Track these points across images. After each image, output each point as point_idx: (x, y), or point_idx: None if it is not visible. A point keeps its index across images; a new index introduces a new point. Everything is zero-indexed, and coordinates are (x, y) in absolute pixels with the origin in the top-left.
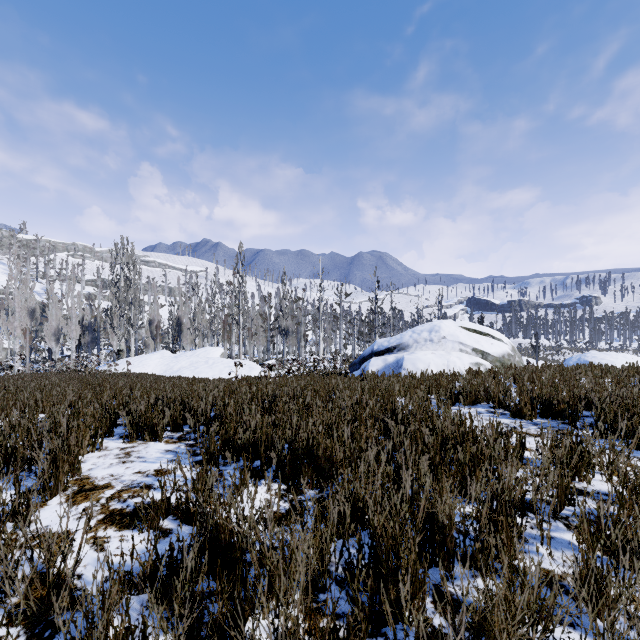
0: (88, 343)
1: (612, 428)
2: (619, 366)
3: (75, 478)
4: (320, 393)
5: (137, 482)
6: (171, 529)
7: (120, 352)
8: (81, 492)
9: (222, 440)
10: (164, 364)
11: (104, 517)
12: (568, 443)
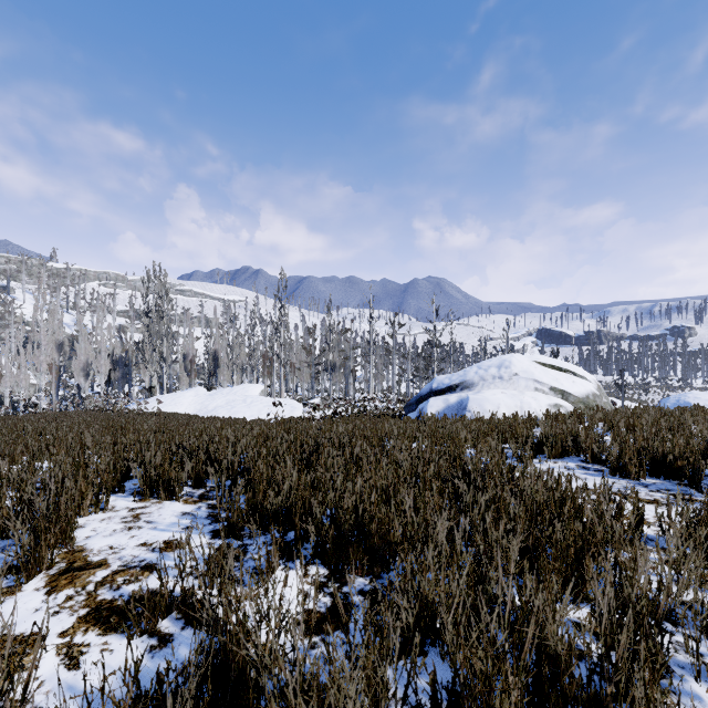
0: (118, 379)
1: None
2: None
3: (67, 550)
4: (371, 441)
5: (139, 559)
6: (172, 634)
7: (152, 389)
8: (68, 572)
9: (248, 504)
10: (198, 402)
11: (87, 613)
12: None
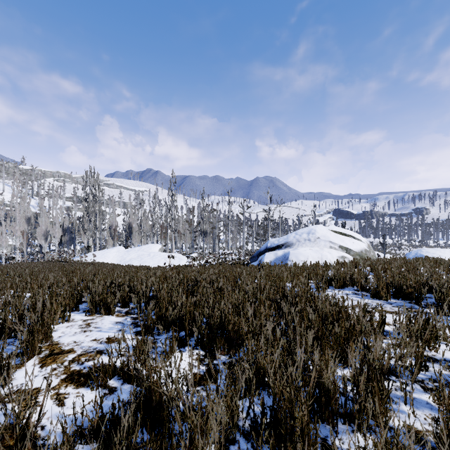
0: (67, 241)
1: (449, 307)
2: (446, 259)
3: (48, 344)
4: (229, 279)
5: (93, 348)
6: (116, 387)
7: (89, 247)
8: (51, 355)
9: (157, 316)
10: (119, 256)
11: (66, 377)
12: (421, 321)
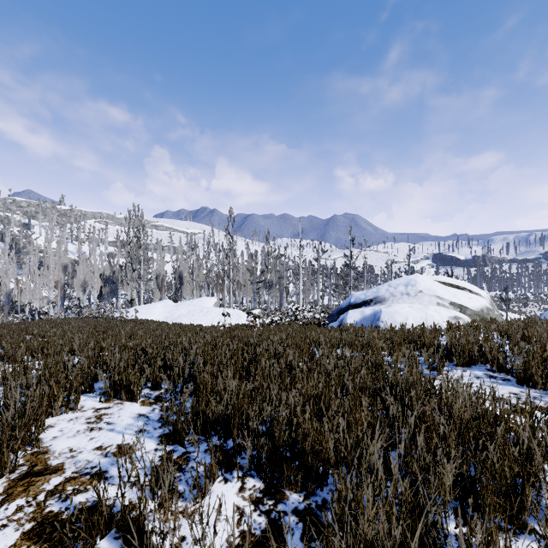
0: (108, 293)
1: None
2: None
3: (33, 451)
4: (302, 348)
5: (91, 465)
6: None
7: (132, 301)
8: (26, 477)
9: (193, 412)
10: (166, 312)
11: (32, 527)
12: None
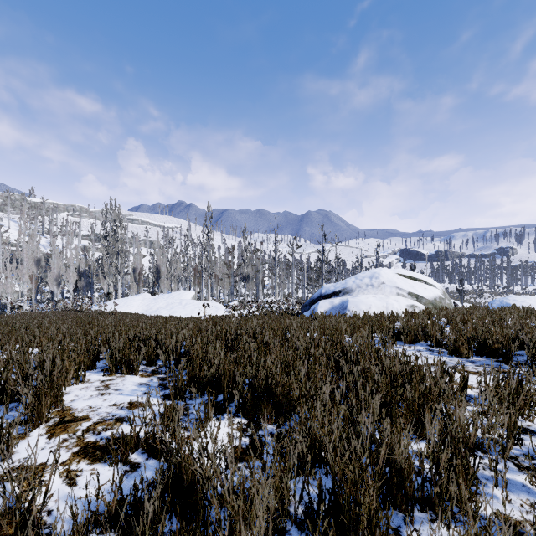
0: (83, 287)
1: None
2: None
3: (58, 409)
4: (276, 332)
5: (112, 414)
6: (139, 463)
7: (109, 294)
8: (61, 424)
9: (189, 376)
10: (145, 305)
11: (78, 450)
12: (513, 384)
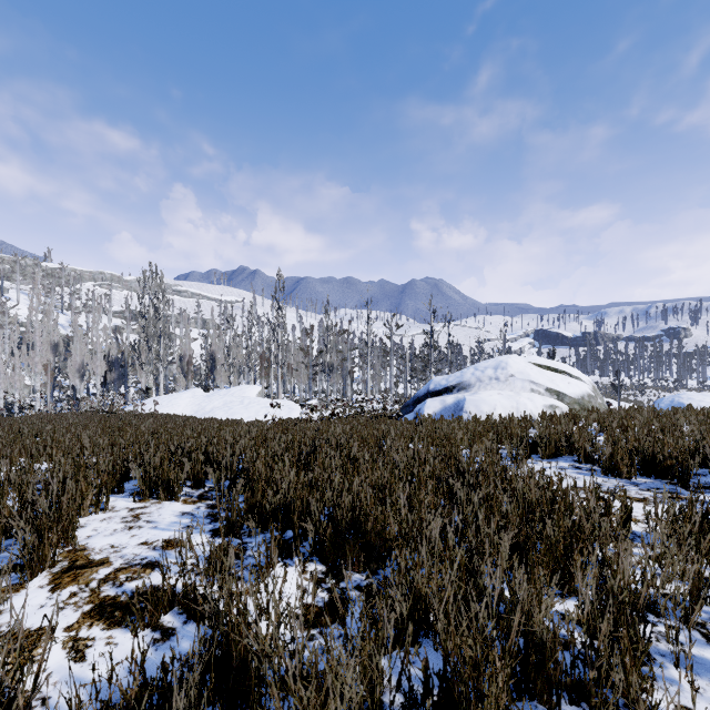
0: (114, 380)
1: None
2: None
3: (68, 549)
4: (368, 441)
5: (140, 557)
6: (174, 628)
7: (148, 390)
8: (70, 570)
9: (247, 503)
10: (195, 404)
11: (91, 608)
12: (697, 519)
